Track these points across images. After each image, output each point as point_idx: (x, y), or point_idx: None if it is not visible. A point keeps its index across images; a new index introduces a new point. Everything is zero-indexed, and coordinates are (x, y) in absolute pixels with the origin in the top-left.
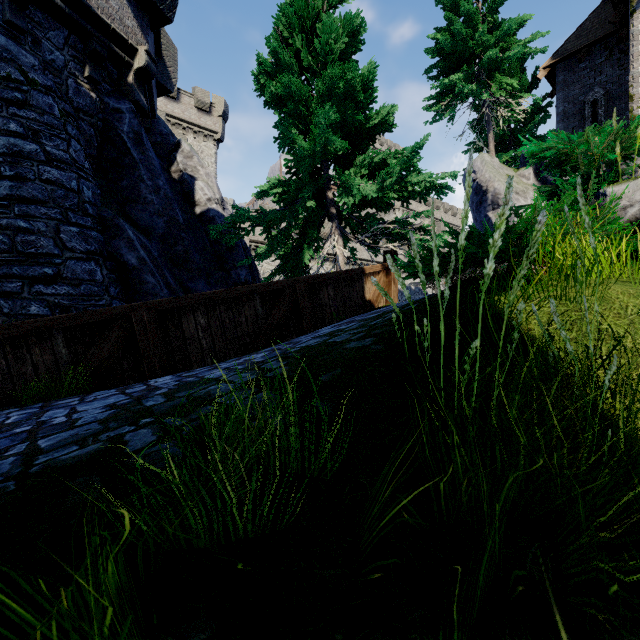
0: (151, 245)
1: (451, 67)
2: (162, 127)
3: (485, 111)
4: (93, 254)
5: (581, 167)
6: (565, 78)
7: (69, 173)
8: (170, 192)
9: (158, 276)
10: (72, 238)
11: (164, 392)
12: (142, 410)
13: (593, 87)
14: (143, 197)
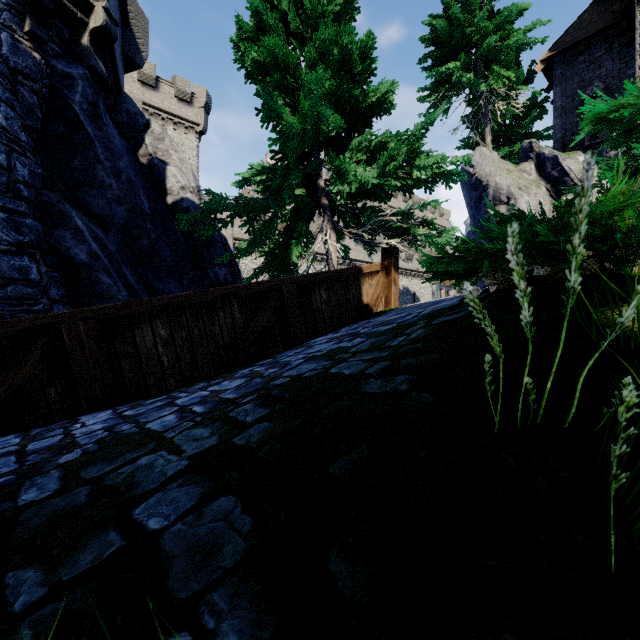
0: (107, 237)
1: (446, 57)
2: (129, 105)
3: (482, 103)
4: (27, 247)
5: None
6: (563, 72)
7: None
8: (134, 176)
9: (115, 275)
10: None
11: (71, 461)
12: None
13: (592, 81)
14: (99, 180)
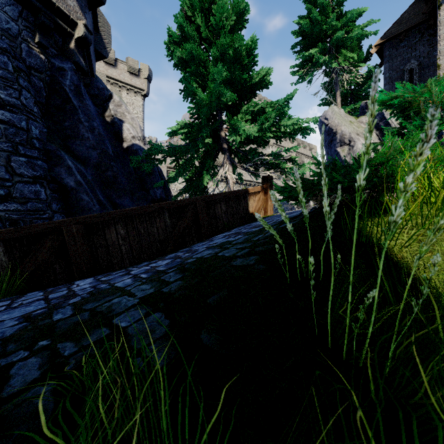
0: (86, 171)
1: (310, 44)
2: (99, 83)
3: (334, 76)
4: (38, 178)
5: (422, 112)
6: (390, 53)
7: (20, 115)
8: (103, 131)
9: (91, 195)
10: (21, 166)
11: (76, 302)
12: (46, 327)
13: (410, 60)
14: (81, 135)
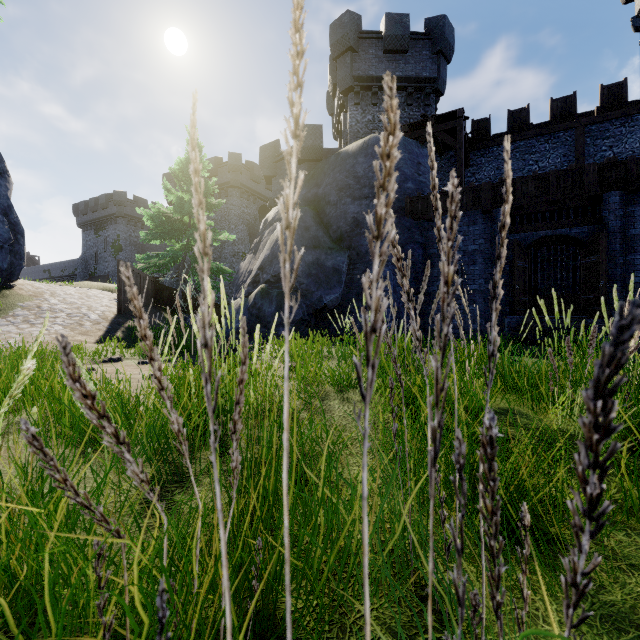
0: None
1: None
2: None
3: None
4: None
5: None
6: None
7: None
8: None
9: None
10: None
11: None
12: None
13: None
14: None
